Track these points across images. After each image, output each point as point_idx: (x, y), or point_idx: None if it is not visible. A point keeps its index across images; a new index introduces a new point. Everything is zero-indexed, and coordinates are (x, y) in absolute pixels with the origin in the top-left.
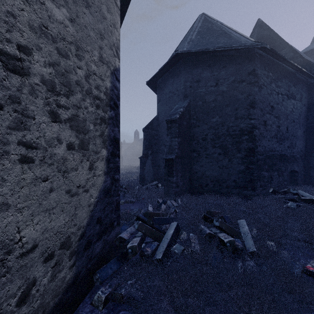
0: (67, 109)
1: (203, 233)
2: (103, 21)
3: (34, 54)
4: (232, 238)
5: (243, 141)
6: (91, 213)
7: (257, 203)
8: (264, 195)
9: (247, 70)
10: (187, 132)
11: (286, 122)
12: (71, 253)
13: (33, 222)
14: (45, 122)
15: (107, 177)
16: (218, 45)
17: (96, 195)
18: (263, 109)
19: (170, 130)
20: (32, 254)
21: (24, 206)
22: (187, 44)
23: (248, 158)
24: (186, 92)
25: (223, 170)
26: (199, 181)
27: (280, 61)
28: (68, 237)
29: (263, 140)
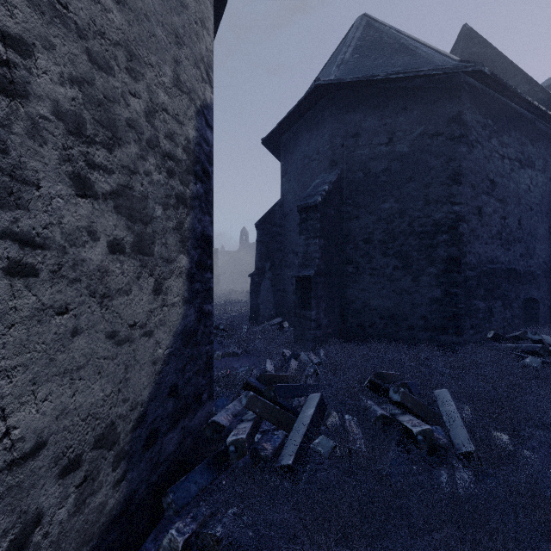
0: (109, 173)
1: (370, 414)
2: (181, 11)
3: (37, 55)
4: (427, 426)
5: (439, 244)
6: (157, 377)
7: (467, 359)
8: (477, 343)
9: (446, 115)
10: (336, 228)
11: (517, 210)
12: (117, 457)
13: (36, 398)
14: (63, 195)
15: (189, 309)
16: (392, 70)
17: (168, 342)
18: (476, 186)
19: (305, 225)
20: (34, 463)
21: (15, 365)
22: (335, 69)
23: (448, 275)
24: (335, 157)
25: (402, 297)
26: (359, 317)
27: (508, 97)
28: (112, 424)
29: (476, 242)
